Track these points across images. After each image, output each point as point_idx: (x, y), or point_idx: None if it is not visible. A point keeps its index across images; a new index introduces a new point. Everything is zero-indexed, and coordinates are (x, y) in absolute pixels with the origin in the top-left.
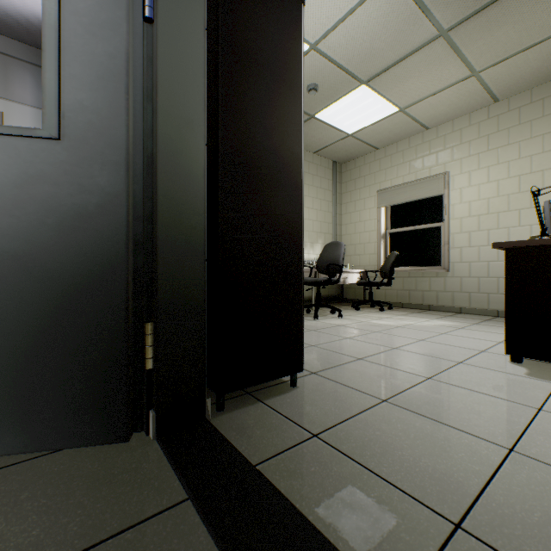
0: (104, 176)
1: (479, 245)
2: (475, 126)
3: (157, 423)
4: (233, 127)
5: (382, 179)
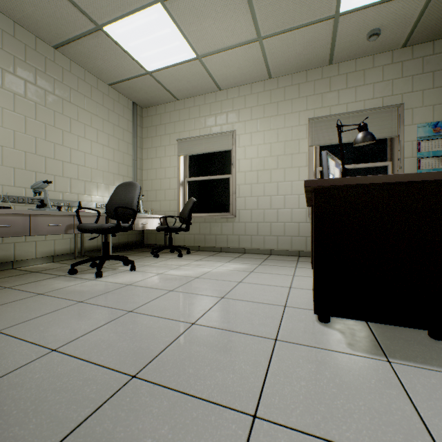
0: None
1: (258, 196)
2: (255, 96)
3: None
4: None
5: (182, 129)
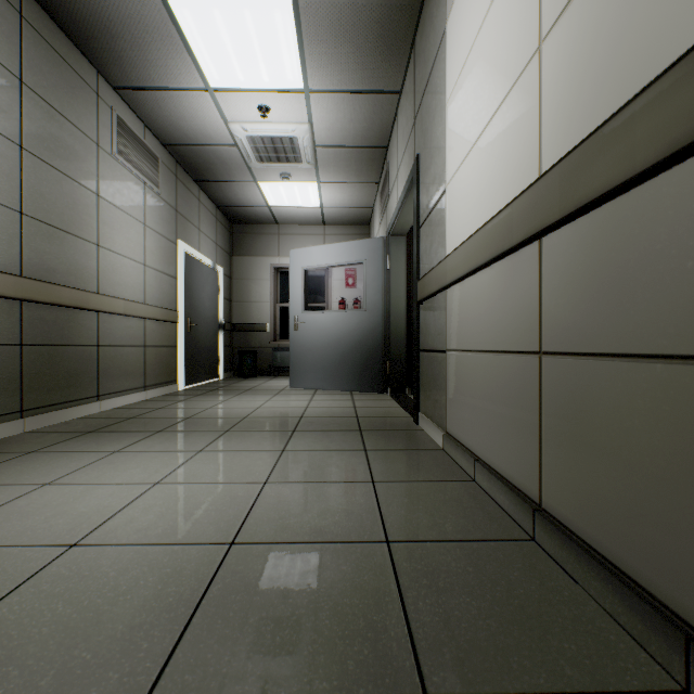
0: (377, 319)
1: None
2: None
3: (390, 391)
4: None
5: None
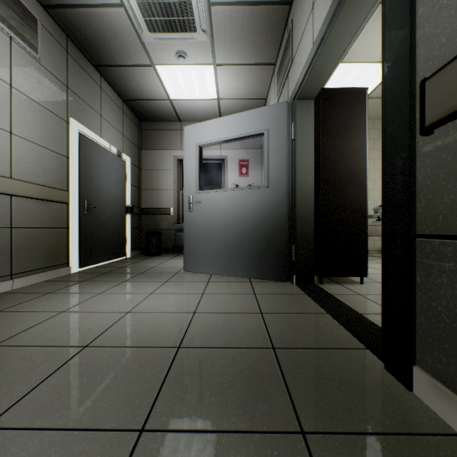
0: (280, 196)
1: None
2: None
3: (296, 279)
4: (326, 166)
5: None
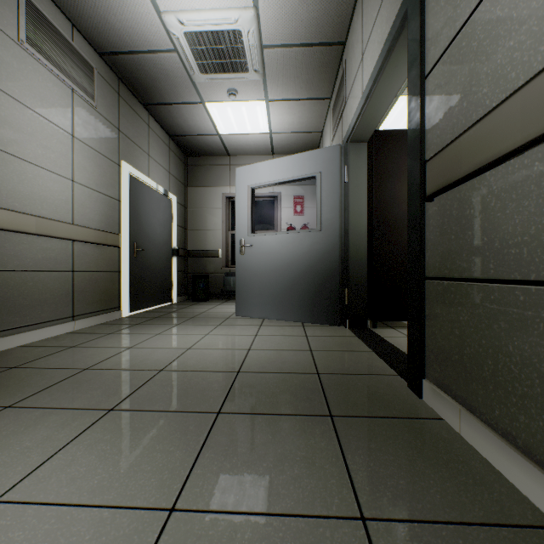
0: (332, 240)
1: None
2: None
3: (349, 323)
4: (380, 209)
5: None
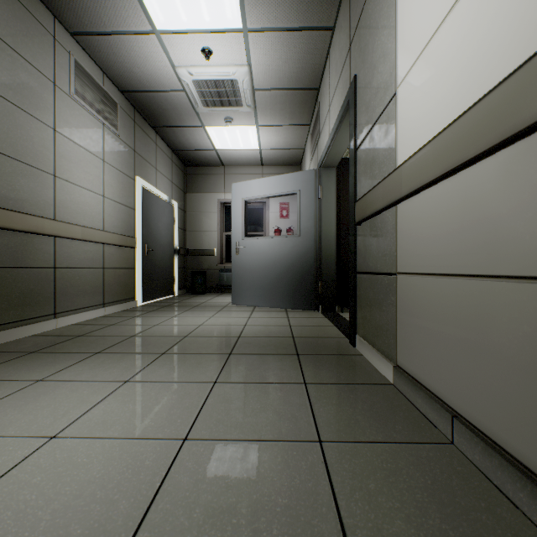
0: (309, 243)
1: None
2: None
3: (321, 308)
4: (346, 219)
5: None
